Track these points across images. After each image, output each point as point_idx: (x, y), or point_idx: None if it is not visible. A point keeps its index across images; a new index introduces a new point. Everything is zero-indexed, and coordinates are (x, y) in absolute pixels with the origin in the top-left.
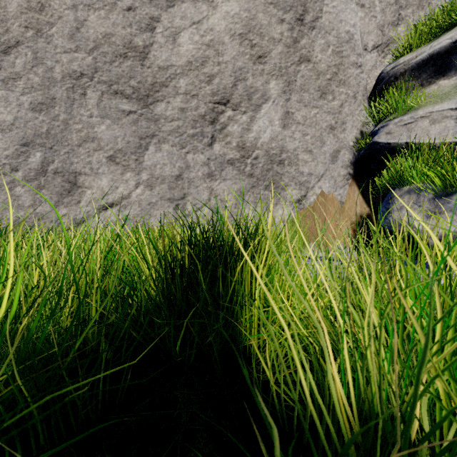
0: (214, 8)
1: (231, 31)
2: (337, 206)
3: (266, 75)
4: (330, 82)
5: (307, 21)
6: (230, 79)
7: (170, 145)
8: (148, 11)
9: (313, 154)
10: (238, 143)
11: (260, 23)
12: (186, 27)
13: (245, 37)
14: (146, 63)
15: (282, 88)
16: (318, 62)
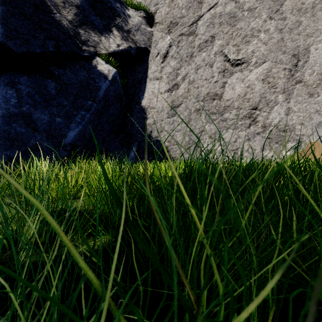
0: (250, 72)
1: (258, 79)
2: (321, 150)
3: (276, 93)
4: (316, 88)
5: (299, 64)
6: (257, 98)
7: (231, 129)
8: (222, 80)
9: (304, 125)
10: (262, 125)
11: (273, 73)
12: (238, 82)
13: (265, 80)
14: (221, 100)
15: (285, 98)
16: (307, 81)
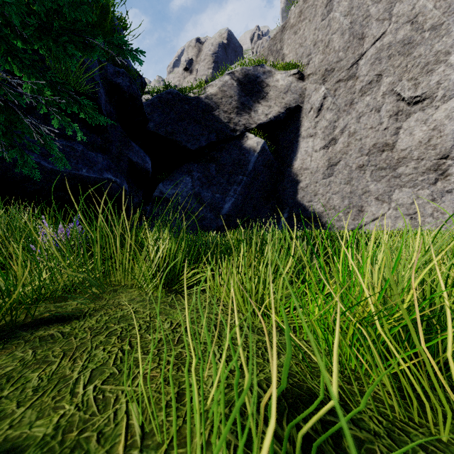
0: (436, 109)
1: (449, 117)
2: None
3: None
4: None
5: None
6: (449, 143)
7: (407, 188)
8: (394, 126)
9: None
10: None
11: None
12: (417, 125)
13: None
14: (393, 151)
15: None
16: None
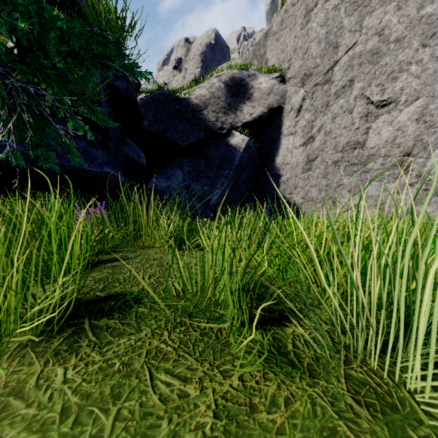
0: (400, 112)
1: (411, 119)
2: None
3: (437, 133)
4: None
5: None
6: (411, 142)
7: (375, 181)
8: (365, 126)
9: None
10: (416, 174)
11: (430, 110)
12: (384, 126)
13: (420, 119)
14: (364, 148)
15: None
16: None
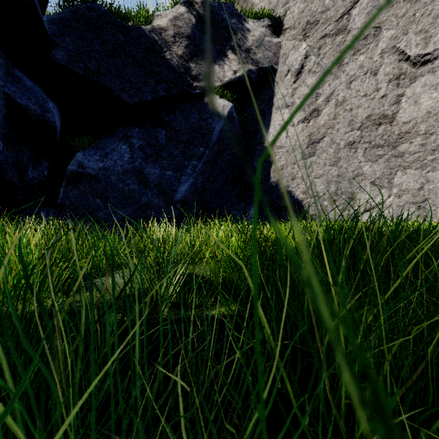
0: None
1: None
2: None
3: None
4: None
5: None
6: None
7: (412, 169)
8: (395, 92)
9: None
10: None
11: None
12: (426, 91)
13: None
14: (393, 124)
15: None
16: None
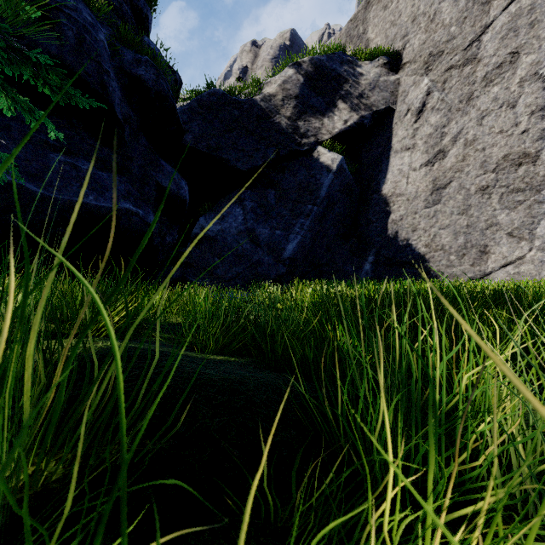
0: None
1: None
2: None
3: None
4: None
5: None
6: None
7: None
8: (539, 126)
9: None
10: None
11: None
12: None
13: None
14: (537, 163)
15: None
16: None
